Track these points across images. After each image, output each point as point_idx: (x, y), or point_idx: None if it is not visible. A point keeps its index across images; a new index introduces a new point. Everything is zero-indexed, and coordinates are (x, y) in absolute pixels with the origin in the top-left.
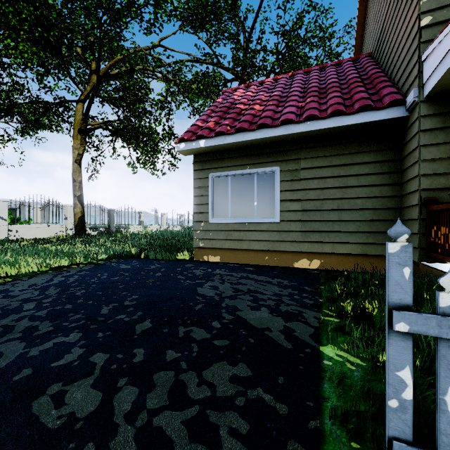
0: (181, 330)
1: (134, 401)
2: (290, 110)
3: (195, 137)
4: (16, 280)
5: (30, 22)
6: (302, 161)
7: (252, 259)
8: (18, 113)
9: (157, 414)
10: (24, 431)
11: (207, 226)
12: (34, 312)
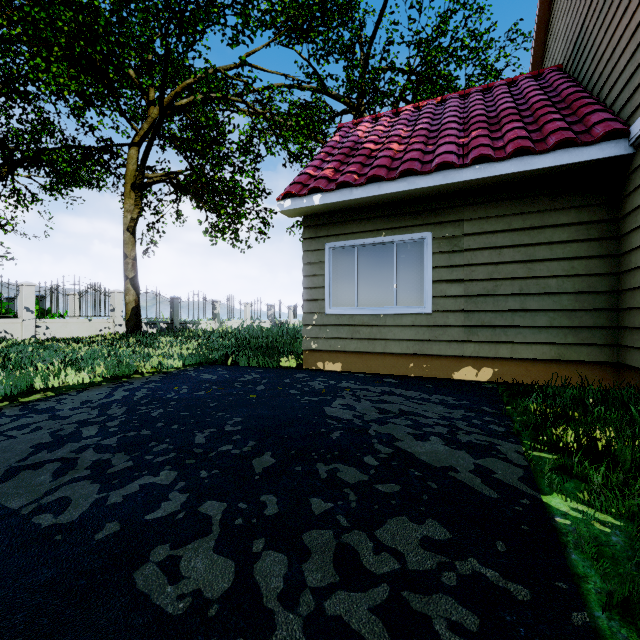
0: (321, 468)
1: (286, 574)
2: (448, 149)
3: (306, 191)
4: (61, 394)
5: (69, 33)
6: (466, 223)
7: (389, 366)
8: (47, 163)
9: (327, 596)
10: (134, 618)
11: (323, 319)
12: (99, 440)
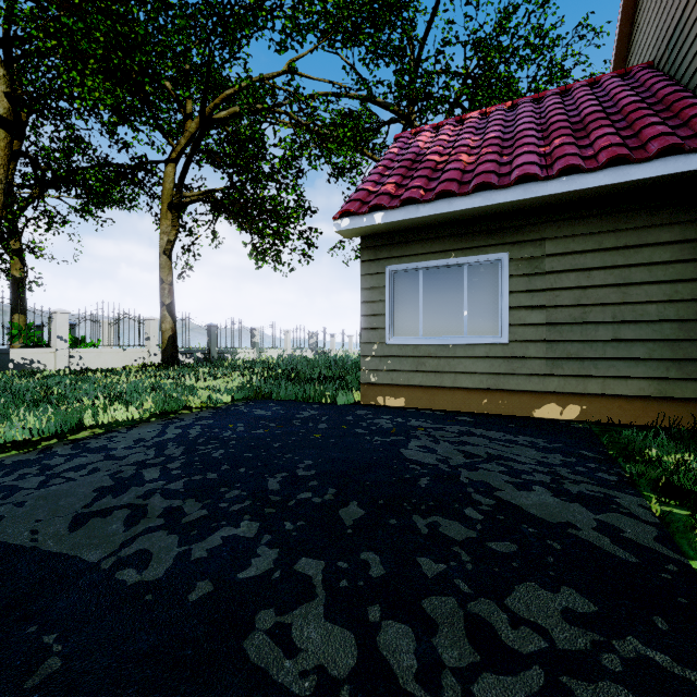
0: (419, 521)
1: (416, 650)
2: (529, 160)
3: (367, 208)
4: (111, 431)
5: (107, 44)
6: (548, 242)
7: (459, 402)
8: (78, 183)
9: (472, 679)
10: None
11: (384, 350)
12: (164, 484)
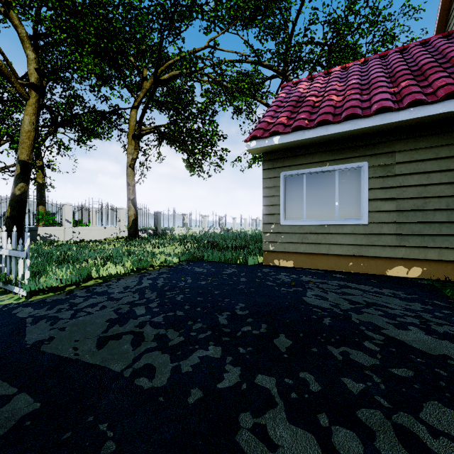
0: (333, 350)
1: (365, 451)
2: (384, 97)
3: (268, 134)
4: (107, 281)
5: (97, 34)
6: (398, 154)
7: (332, 264)
8: (76, 123)
9: None
10: None
11: (279, 229)
12: (150, 318)
